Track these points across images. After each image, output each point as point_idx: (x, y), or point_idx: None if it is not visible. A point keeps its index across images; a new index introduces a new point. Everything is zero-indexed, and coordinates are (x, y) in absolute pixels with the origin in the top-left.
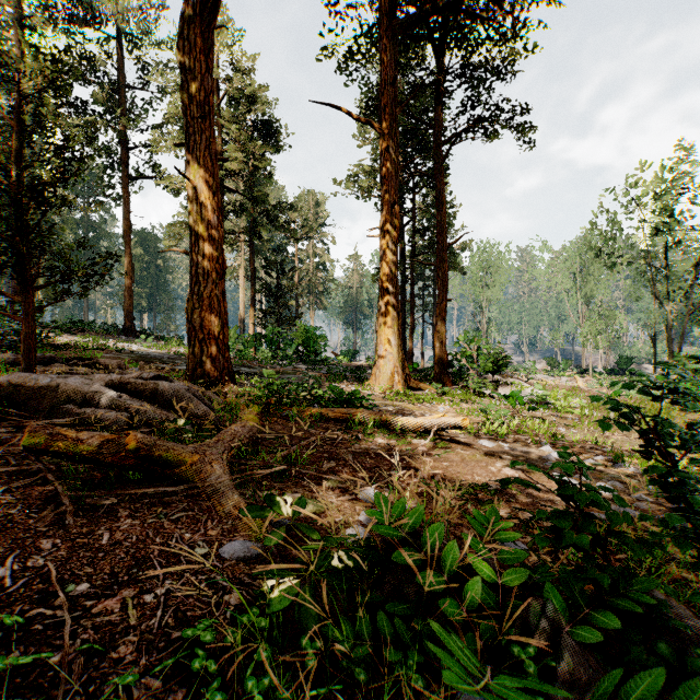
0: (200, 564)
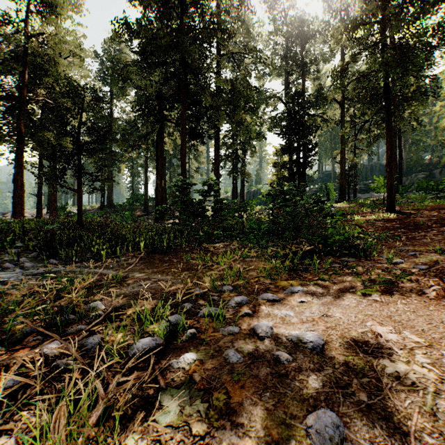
0: (403, 247)
